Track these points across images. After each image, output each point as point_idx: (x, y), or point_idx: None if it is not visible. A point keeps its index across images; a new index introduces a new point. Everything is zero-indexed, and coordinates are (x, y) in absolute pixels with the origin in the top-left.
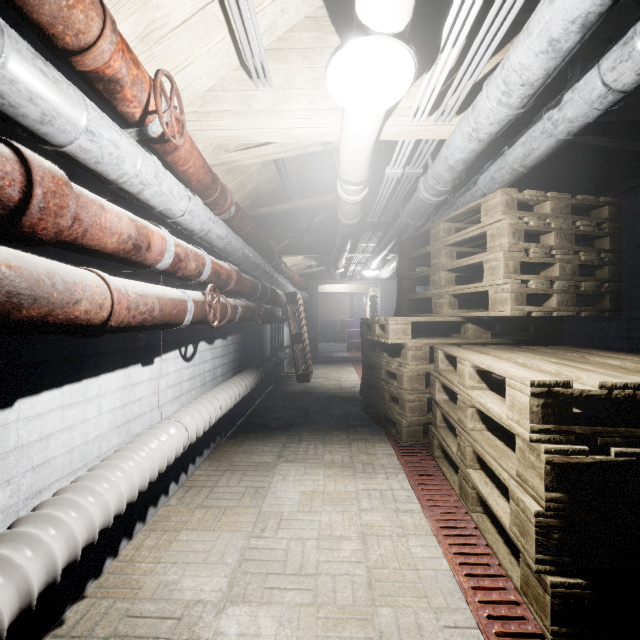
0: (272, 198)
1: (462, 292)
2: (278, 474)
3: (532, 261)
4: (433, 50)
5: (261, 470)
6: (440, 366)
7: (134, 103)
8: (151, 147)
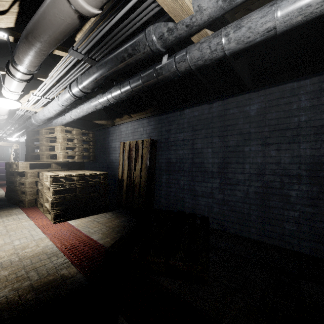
0: None
1: (50, 154)
2: None
3: (69, 147)
4: (32, 88)
5: None
6: (40, 178)
7: None
8: None
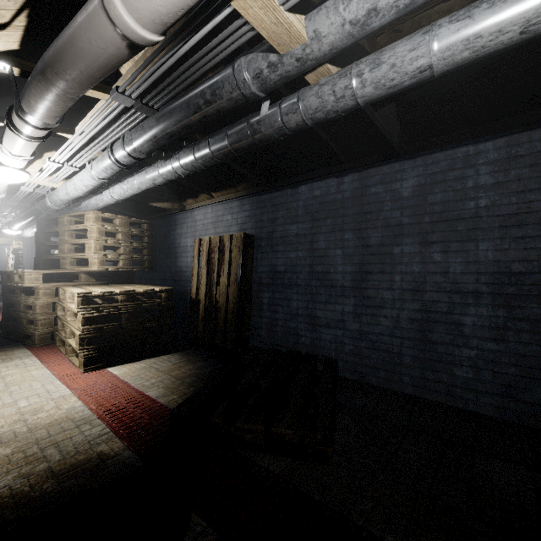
0: None
1: (77, 257)
2: None
3: (110, 245)
4: (47, 149)
5: None
6: (61, 297)
7: None
8: None
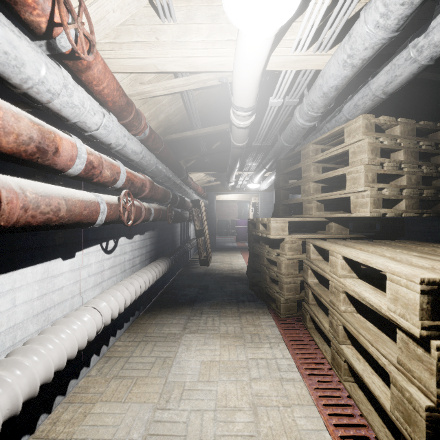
0: (180, 127)
1: (328, 198)
2: (183, 344)
3: (386, 173)
4: None
5: (169, 341)
6: (311, 256)
7: (37, 10)
8: (64, 64)
